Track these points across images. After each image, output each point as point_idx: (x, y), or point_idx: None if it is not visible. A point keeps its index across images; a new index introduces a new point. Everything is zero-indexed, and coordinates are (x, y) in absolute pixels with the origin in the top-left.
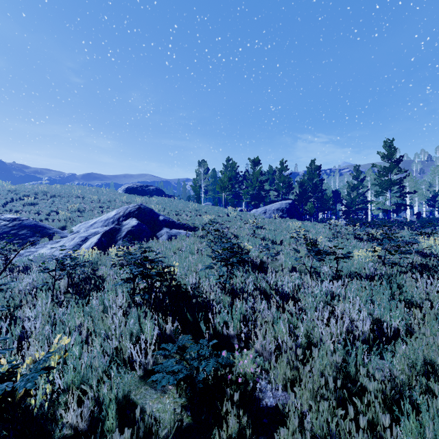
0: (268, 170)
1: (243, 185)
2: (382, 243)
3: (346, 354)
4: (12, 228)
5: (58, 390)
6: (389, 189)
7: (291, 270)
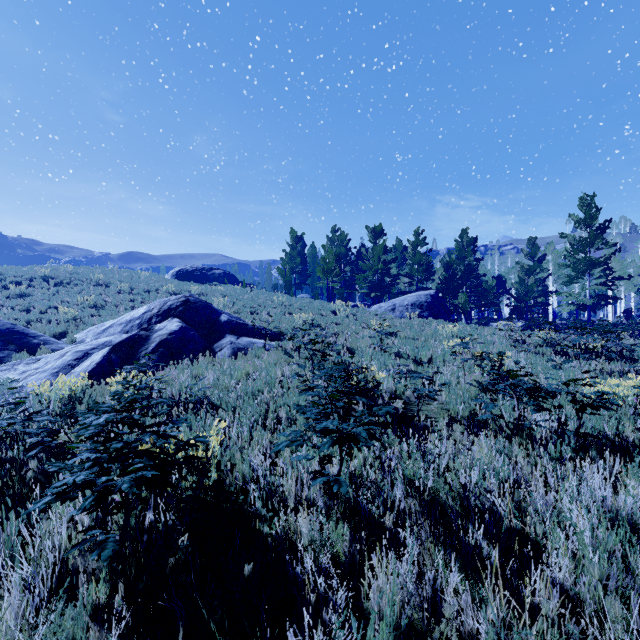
0: (395, 245)
1: (358, 268)
2: None
3: None
4: None
5: None
6: (588, 273)
7: (463, 422)
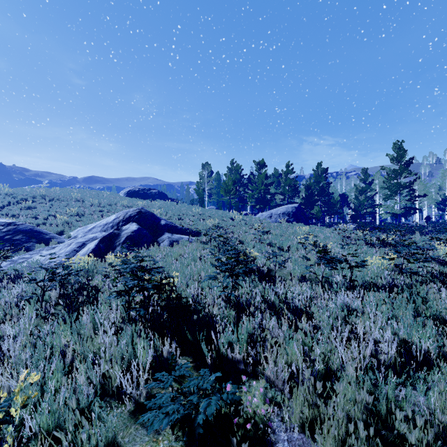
0: (273, 173)
1: (248, 188)
2: (400, 250)
3: (373, 388)
4: (6, 233)
5: (28, 435)
6: (398, 192)
7: (300, 279)
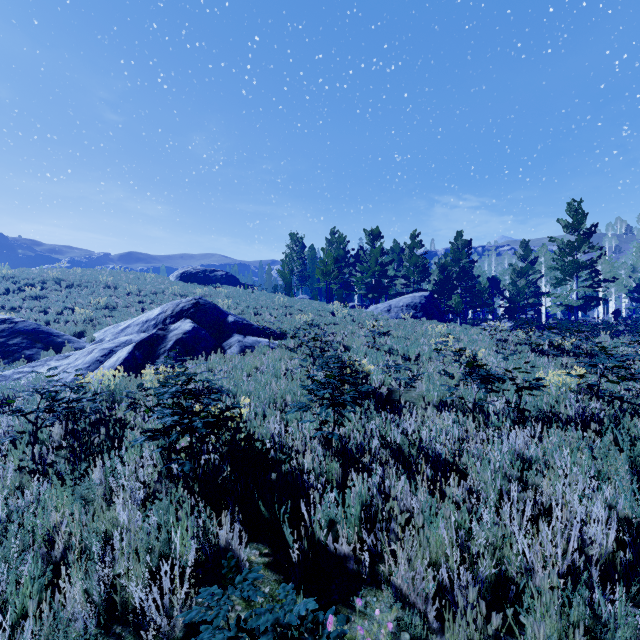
0: (393, 247)
1: (356, 270)
2: (595, 363)
3: (592, 620)
4: None
5: None
6: (575, 275)
7: (437, 406)
